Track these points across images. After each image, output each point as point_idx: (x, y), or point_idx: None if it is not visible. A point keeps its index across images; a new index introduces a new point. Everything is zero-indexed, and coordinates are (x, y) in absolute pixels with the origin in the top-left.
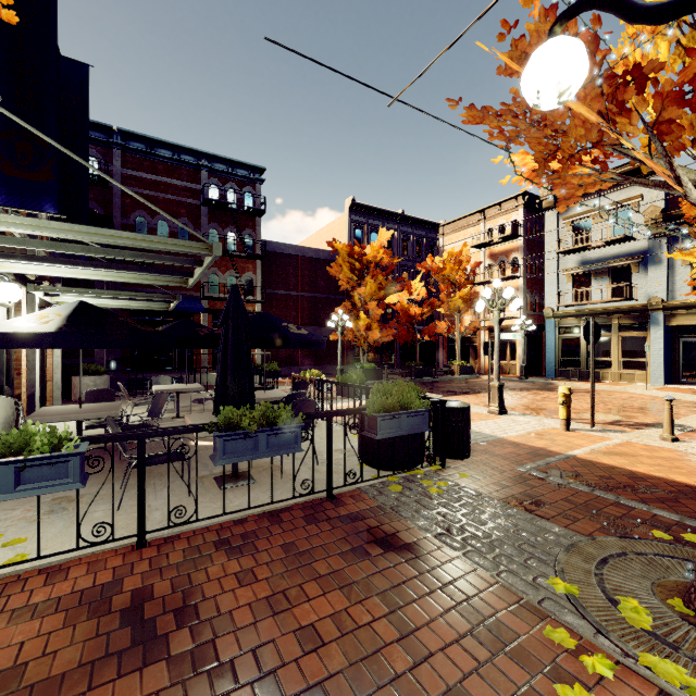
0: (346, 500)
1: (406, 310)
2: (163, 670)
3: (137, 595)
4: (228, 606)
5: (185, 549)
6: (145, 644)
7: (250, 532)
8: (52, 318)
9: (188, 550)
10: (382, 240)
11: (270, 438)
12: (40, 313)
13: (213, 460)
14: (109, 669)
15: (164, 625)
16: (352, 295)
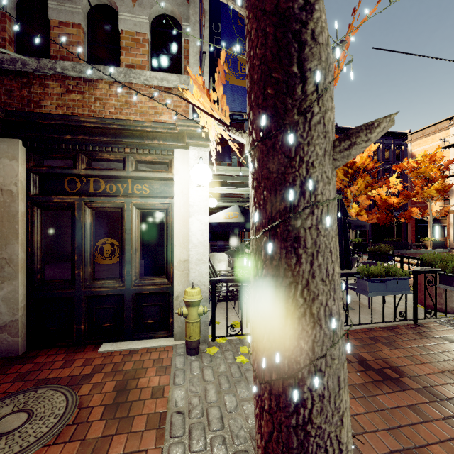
0: (432, 328)
1: (385, 200)
2: (414, 394)
3: (353, 357)
4: (417, 372)
5: (353, 339)
6: (386, 380)
7: (383, 336)
8: (235, 214)
9: (355, 340)
10: (369, 152)
11: (392, 284)
12: (228, 212)
13: (362, 293)
14: (381, 387)
15: (388, 374)
16: (346, 191)
